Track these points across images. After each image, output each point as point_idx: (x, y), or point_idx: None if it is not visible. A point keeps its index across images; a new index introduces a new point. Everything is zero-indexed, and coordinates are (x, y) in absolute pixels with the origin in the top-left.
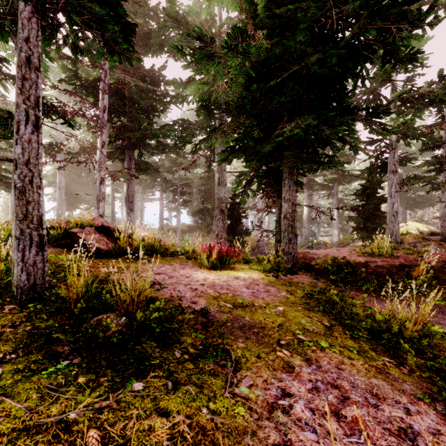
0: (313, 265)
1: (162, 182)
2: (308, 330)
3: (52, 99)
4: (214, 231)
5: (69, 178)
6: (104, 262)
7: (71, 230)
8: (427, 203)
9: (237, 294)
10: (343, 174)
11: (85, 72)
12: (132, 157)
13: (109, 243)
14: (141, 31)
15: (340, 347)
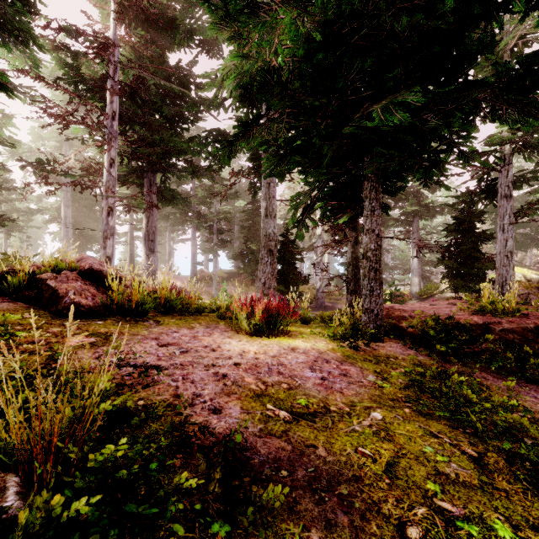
0: (404, 328)
1: (194, 217)
2: (447, 478)
3: (37, 96)
4: (259, 279)
5: (78, 212)
6: (80, 326)
7: (40, 275)
8: (532, 243)
9: (296, 384)
10: (425, 206)
11: (90, 69)
12: (152, 181)
13: (98, 295)
14: (164, 14)
15: (533, 531)
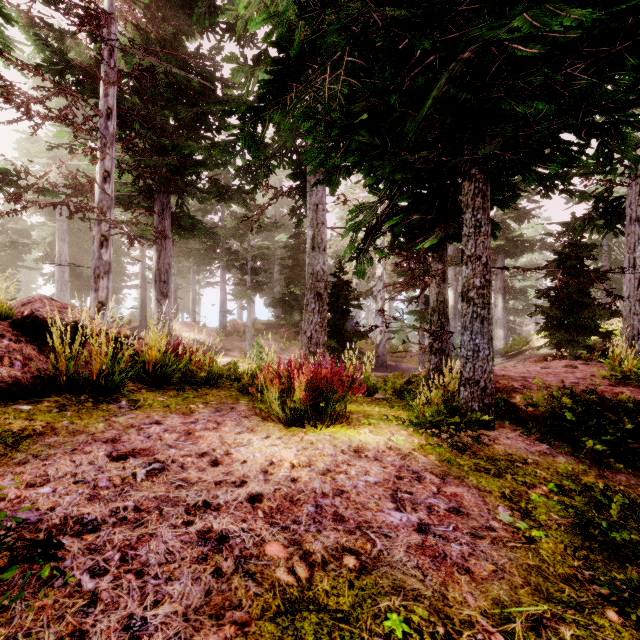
0: (518, 406)
1: (223, 254)
2: None
3: None
4: (304, 331)
5: (78, 247)
6: None
7: None
8: None
9: (373, 554)
10: (512, 240)
11: (82, 56)
12: (165, 205)
13: (38, 360)
14: None
15: None
